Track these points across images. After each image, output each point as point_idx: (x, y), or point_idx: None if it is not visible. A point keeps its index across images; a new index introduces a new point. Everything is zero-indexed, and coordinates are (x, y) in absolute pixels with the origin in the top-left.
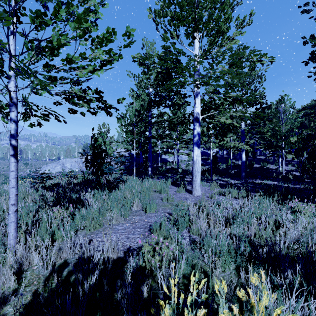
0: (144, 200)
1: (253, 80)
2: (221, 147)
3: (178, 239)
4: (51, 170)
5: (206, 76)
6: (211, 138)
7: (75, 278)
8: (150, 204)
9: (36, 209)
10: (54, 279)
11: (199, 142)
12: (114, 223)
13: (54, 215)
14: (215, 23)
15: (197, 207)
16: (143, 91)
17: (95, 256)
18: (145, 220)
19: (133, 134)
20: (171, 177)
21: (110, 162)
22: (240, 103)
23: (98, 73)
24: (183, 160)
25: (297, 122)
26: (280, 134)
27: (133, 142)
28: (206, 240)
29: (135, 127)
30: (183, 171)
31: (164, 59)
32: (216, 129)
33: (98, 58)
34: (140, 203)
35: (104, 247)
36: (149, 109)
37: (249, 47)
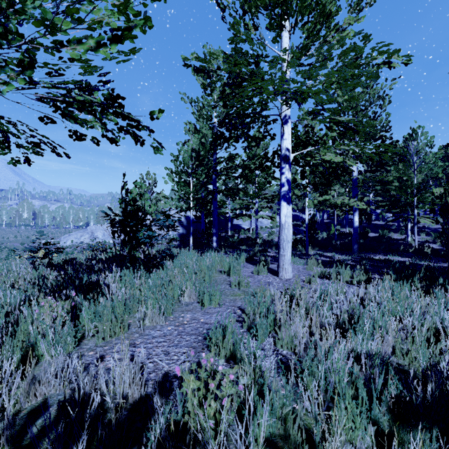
0: (201, 285)
1: (371, 103)
2: (322, 206)
3: (255, 360)
4: (75, 241)
5: (302, 84)
6: (307, 190)
7: (51, 441)
8: (211, 292)
9: (22, 300)
10: (5, 446)
11: (290, 194)
12: (148, 326)
13: (41, 312)
14: (315, 1)
15: (289, 299)
16: (205, 122)
17: (94, 395)
18: (201, 320)
19: (189, 186)
20: (246, 251)
21: (150, 225)
22: (354, 134)
23: (105, 51)
24: (265, 227)
25: (438, 167)
26: (412, 186)
27: (189, 198)
28: (305, 358)
29: (192, 174)
30: (265, 242)
31: (234, 62)
32: (316, 175)
33: (105, 24)
34: (194, 291)
35: (117, 374)
36: (213, 150)
37: (371, 39)
